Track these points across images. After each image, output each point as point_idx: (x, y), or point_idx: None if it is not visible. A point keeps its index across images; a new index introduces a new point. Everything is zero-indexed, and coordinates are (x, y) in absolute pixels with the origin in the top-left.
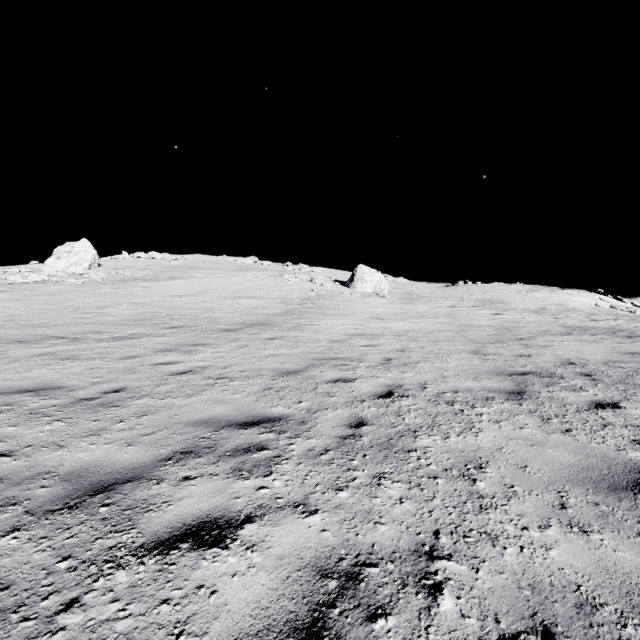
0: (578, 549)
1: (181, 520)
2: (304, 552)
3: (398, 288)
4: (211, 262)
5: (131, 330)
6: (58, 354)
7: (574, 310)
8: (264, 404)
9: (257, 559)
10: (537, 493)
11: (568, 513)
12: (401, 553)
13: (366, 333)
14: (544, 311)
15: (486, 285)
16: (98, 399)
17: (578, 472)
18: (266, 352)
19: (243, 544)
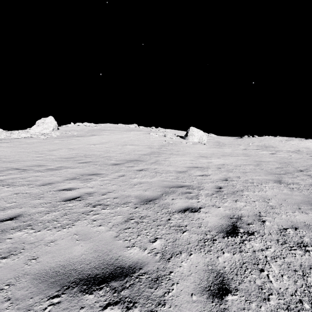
0: None
1: None
2: None
3: (211, 139)
4: (113, 127)
5: (60, 164)
6: (4, 181)
7: None
8: (122, 242)
9: None
10: None
11: None
12: None
13: (198, 166)
14: (300, 152)
15: (261, 137)
16: None
17: None
18: (135, 180)
19: None
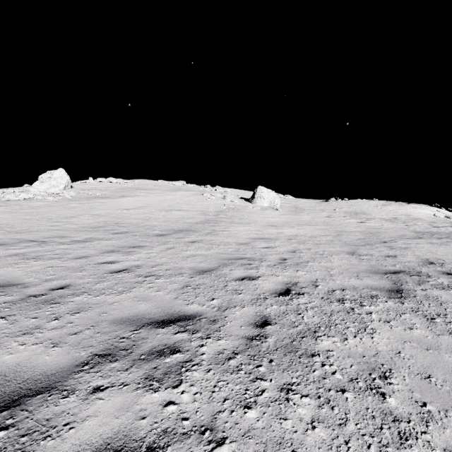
0: None
1: None
2: None
3: (287, 203)
4: (152, 185)
5: (87, 235)
6: (26, 254)
7: (419, 219)
8: (182, 301)
9: None
10: None
11: None
12: None
13: (265, 237)
14: (396, 220)
15: (351, 201)
16: (44, 296)
17: None
18: (188, 253)
19: None
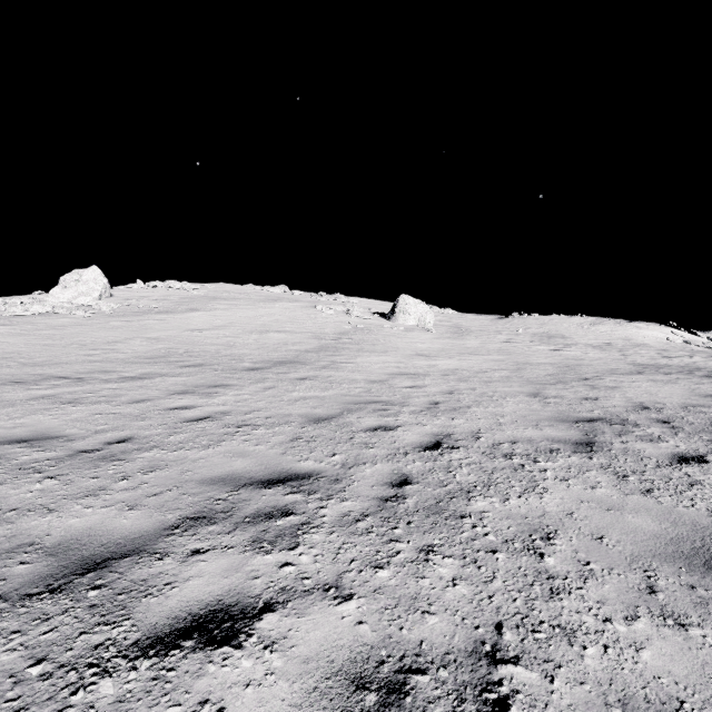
0: (676, 649)
1: (186, 608)
2: (336, 653)
3: (445, 321)
4: (236, 292)
5: (143, 369)
6: (59, 397)
7: (643, 345)
8: (292, 457)
9: (277, 662)
10: (619, 572)
11: (659, 599)
12: (456, 654)
13: (409, 372)
14: (610, 347)
15: (544, 317)
16: (100, 451)
17: (666, 544)
18: (296, 394)
19: (260, 641)
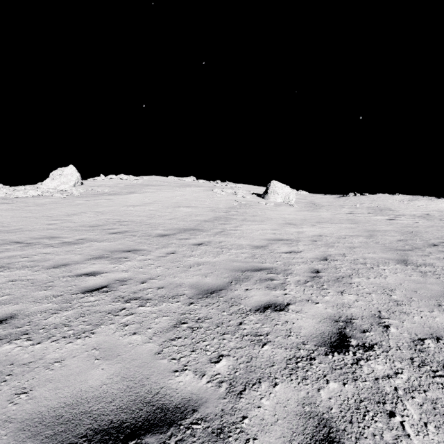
0: None
1: None
2: None
3: (302, 199)
4: (161, 181)
5: (81, 235)
6: None
7: None
8: (166, 363)
9: None
10: None
11: None
12: None
13: (284, 238)
14: (430, 217)
15: (373, 196)
16: None
17: None
18: (191, 260)
19: None
